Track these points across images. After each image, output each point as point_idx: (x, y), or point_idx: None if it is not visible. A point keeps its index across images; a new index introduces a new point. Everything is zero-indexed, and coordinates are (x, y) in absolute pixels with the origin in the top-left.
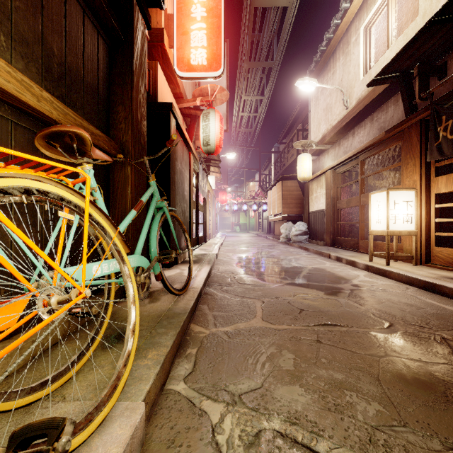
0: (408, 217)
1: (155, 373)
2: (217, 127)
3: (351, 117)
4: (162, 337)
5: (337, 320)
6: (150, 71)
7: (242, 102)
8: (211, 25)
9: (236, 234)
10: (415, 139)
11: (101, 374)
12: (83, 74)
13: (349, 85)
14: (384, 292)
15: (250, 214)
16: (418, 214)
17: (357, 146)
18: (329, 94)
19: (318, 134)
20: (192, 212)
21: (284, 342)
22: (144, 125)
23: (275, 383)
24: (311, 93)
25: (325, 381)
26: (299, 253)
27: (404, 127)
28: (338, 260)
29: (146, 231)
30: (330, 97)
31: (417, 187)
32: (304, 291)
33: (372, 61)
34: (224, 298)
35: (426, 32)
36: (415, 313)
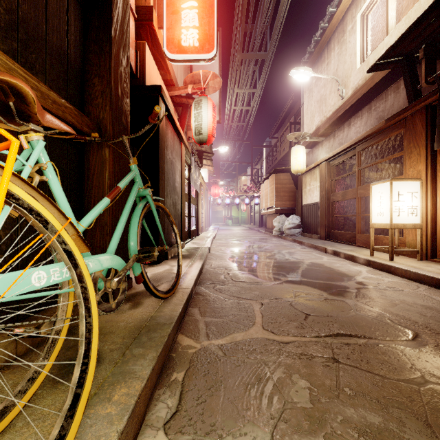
0: (413, 209)
1: (118, 432)
2: (210, 116)
3: (347, 108)
4: (137, 363)
5: (351, 329)
6: (137, 52)
7: (234, 95)
8: (204, 4)
9: (228, 227)
10: (419, 127)
11: (37, 436)
12: (45, 32)
13: (345, 74)
14: (394, 292)
15: (242, 207)
16: (423, 206)
17: (353, 137)
18: (323, 85)
19: (312, 126)
20: (183, 205)
21: (293, 361)
22: (127, 103)
23: (290, 434)
24: (304, 85)
25: (358, 429)
26: (294, 247)
27: (407, 114)
28: (335, 255)
29: (124, 223)
30: (324, 88)
31: (422, 178)
32: (306, 291)
33: (369, 49)
34: (217, 299)
35: (436, 8)
36: (439, 318)
